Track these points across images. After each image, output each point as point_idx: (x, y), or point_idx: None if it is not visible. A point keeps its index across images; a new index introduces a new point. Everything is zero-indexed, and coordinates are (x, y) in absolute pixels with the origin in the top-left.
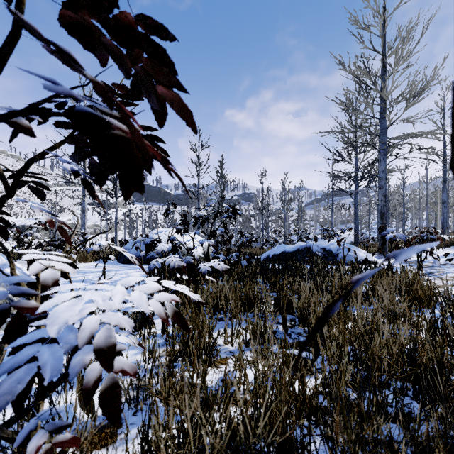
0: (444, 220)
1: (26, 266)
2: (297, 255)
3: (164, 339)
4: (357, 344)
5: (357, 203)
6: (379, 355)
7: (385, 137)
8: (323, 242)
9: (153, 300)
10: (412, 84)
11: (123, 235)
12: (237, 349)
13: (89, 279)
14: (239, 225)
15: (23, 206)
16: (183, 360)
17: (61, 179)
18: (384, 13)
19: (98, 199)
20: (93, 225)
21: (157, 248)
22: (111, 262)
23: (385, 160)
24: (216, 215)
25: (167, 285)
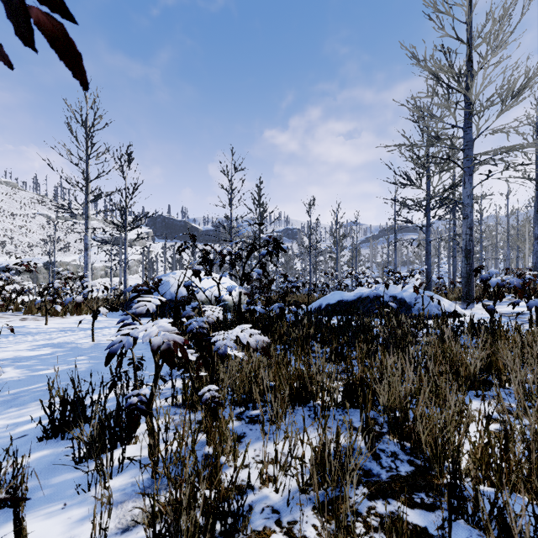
0: (537, 260)
1: None
2: (359, 305)
3: (151, 472)
4: None
5: (429, 239)
6: None
7: (471, 152)
8: (393, 289)
9: None
10: (510, 80)
11: (140, 279)
12: (285, 500)
13: (71, 341)
14: (281, 266)
15: (18, 243)
16: None
17: (57, 208)
18: None
19: None
20: (105, 266)
21: (137, 304)
22: (114, 315)
23: (471, 182)
24: (250, 250)
25: None
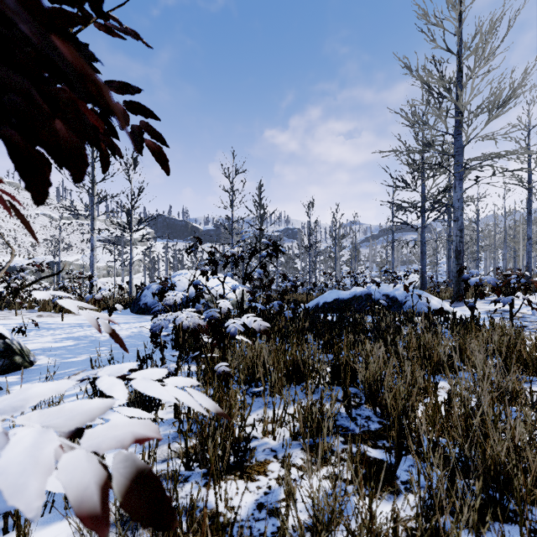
0: (529, 261)
1: (13, 317)
2: (354, 303)
3: (177, 428)
4: (467, 448)
5: (424, 240)
6: (530, 488)
7: (461, 158)
8: (386, 288)
9: (75, 453)
10: (496, 91)
11: (142, 279)
12: (281, 445)
13: (90, 335)
14: (281, 266)
15: (21, 243)
16: (201, 467)
17: (64, 209)
18: (461, 3)
19: (15, 212)
20: (107, 266)
21: (167, 298)
22: (123, 312)
23: (461, 186)
24: (252, 253)
25: (141, 386)
